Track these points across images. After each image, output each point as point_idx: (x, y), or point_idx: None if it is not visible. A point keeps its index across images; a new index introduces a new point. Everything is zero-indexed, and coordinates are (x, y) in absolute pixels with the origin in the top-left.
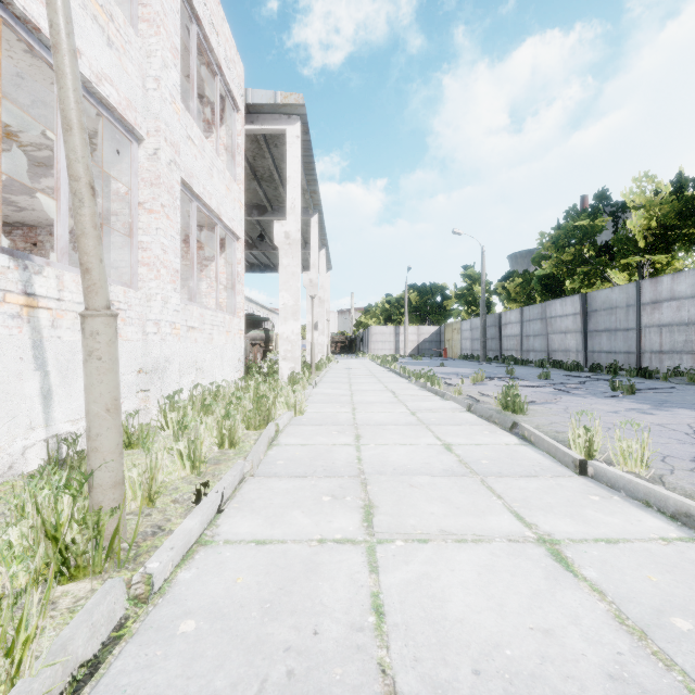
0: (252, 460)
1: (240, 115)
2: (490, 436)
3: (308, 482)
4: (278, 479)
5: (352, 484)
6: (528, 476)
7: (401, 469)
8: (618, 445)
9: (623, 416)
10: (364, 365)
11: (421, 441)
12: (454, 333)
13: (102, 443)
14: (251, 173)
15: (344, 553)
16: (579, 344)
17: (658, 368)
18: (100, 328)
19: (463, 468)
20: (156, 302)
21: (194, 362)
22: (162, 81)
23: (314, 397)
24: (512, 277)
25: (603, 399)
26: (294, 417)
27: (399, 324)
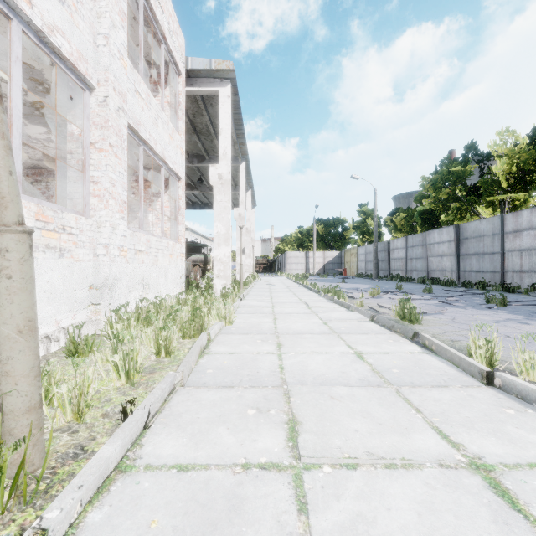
0: (182, 372)
1: (182, 78)
2: (394, 344)
3: (235, 393)
4: (206, 389)
5: (275, 395)
6: (439, 386)
7: (320, 379)
8: (521, 357)
9: (504, 325)
10: (282, 281)
11: (335, 349)
12: (352, 257)
13: (13, 367)
14: (191, 128)
15: (270, 483)
16: (453, 265)
17: (519, 284)
18: (9, 245)
19: (377, 377)
20: (106, 228)
21: (142, 279)
22: (111, 39)
23: (242, 309)
24: (398, 212)
25: (481, 310)
26: (225, 326)
27: (308, 249)
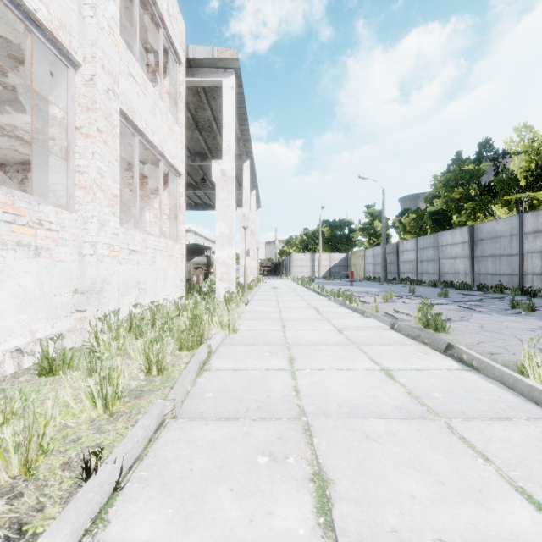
0: (174, 399)
1: (182, 67)
2: (425, 358)
3: (240, 429)
4: (204, 423)
5: (293, 433)
6: (499, 418)
7: (346, 406)
8: None
9: None
10: (287, 285)
11: (358, 365)
12: (359, 259)
13: None
14: (193, 123)
15: None
16: (467, 268)
17: (540, 288)
18: None
19: (417, 405)
20: (93, 224)
21: (137, 282)
22: (98, 10)
23: (246, 314)
24: (407, 213)
25: (508, 316)
26: (228, 335)
27: (314, 252)
